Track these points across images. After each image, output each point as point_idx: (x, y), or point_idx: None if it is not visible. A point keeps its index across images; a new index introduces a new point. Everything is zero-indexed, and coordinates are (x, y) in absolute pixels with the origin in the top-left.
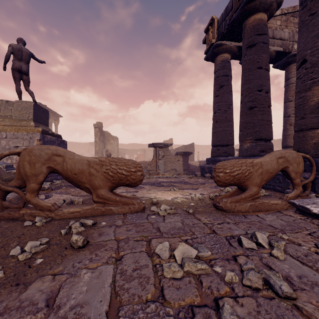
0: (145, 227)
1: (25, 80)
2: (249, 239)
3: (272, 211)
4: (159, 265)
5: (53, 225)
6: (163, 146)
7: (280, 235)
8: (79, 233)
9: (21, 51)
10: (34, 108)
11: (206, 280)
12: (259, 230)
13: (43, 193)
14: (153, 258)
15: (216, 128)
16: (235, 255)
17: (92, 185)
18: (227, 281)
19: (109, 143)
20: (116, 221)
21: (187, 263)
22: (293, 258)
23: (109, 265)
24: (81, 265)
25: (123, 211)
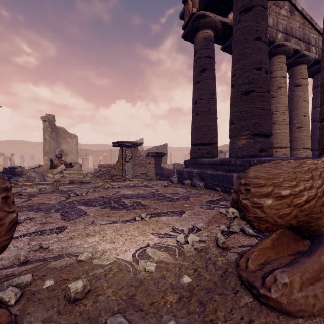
0: None
1: None
2: None
3: None
4: None
5: None
6: (131, 146)
7: None
8: None
9: None
10: None
11: None
12: None
13: None
14: None
15: (197, 122)
16: None
17: None
18: None
19: (66, 141)
20: None
21: None
22: None
23: None
24: None
25: None
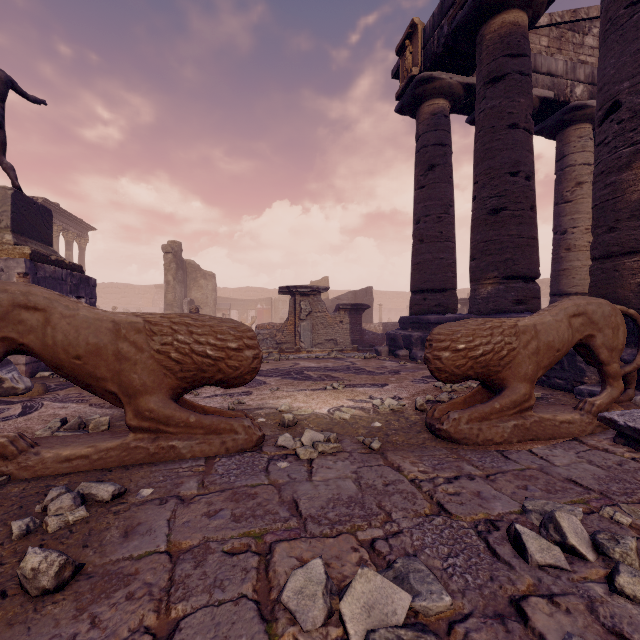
0: (260, 499)
1: None
2: (536, 528)
3: (562, 438)
4: None
5: (3, 499)
6: (309, 293)
7: (608, 512)
8: (66, 528)
9: None
10: (14, 203)
11: None
12: (551, 496)
13: (21, 399)
14: (276, 627)
15: (420, 254)
16: (516, 598)
17: (125, 384)
18: None
19: (197, 285)
20: (184, 481)
21: None
22: None
23: None
24: None
25: (207, 451)
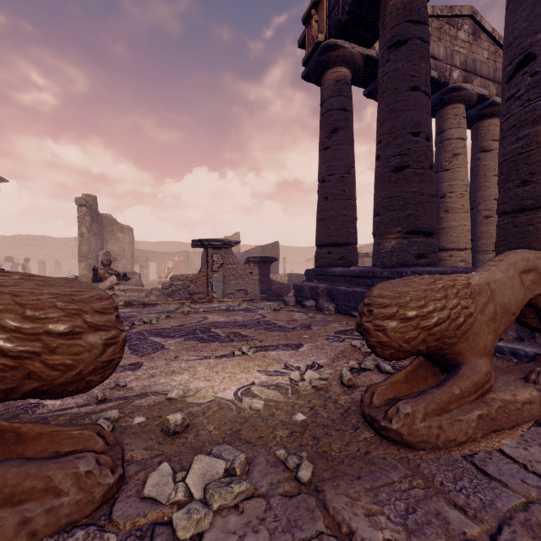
0: None
1: None
2: None
3: (524, 423)
4: None
5: None
6: (221, 246)
7: None
8: None
9: None
10: None
11: None
12: None
13: None
14: None
15: (325, 210)
16: None
17: None
18: None
19: (114, 238)
20: None
21: None
22: None
23: None
24: None
25: None
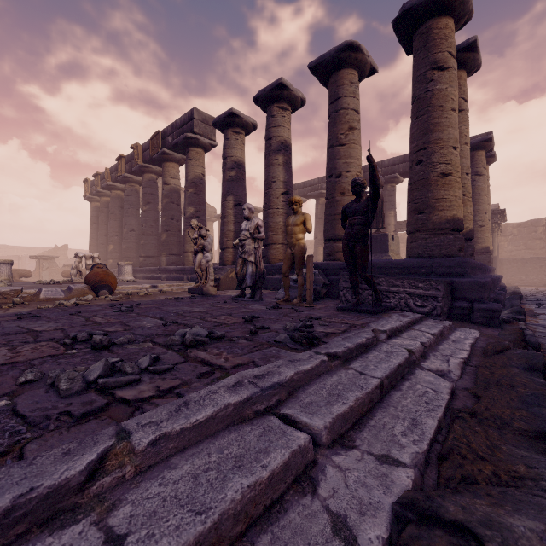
0: None
1: None
2: None
3: None
4: None
5: None
6: (48, 259)
7: None
8: None
9: None
10: None
11: None
12: None
13: None
14: None
15: (91, 250)
16: None
17: (13, 276)
18: None
19: None
20: None
21: None
22: None
23: None
24: None
25: None
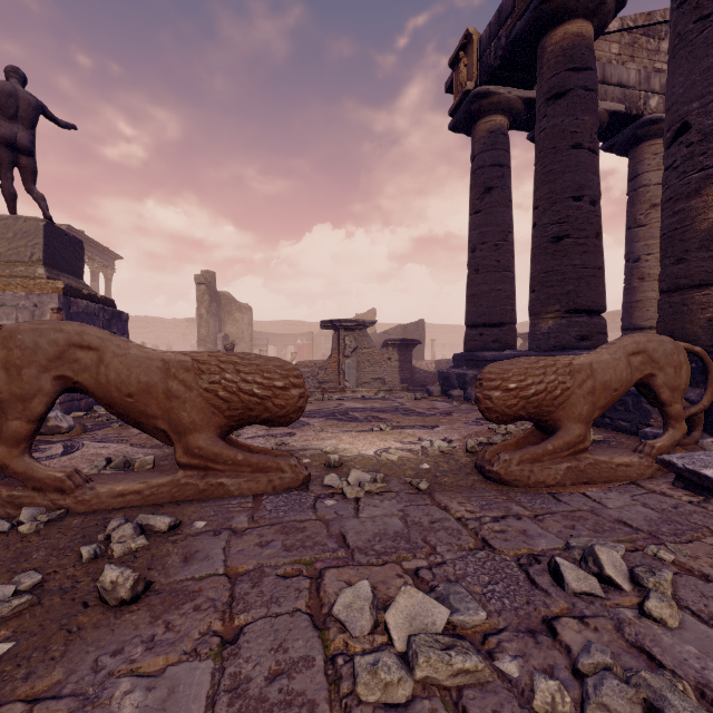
0: (309, 532)
1: (24, 169)
2: (577, 562)
3: (619, 481)
4: (345, 659)
5: (66, 529)
6: (354, 327)
7: (652, 549)
8: (129, 554)
9: (14, 98)
10: (46, 235)
11: (480, 708)
12: (598, 535)
13: (60, 439)
14: (328, 633)
15: (476, 285)
16: (548, 618)
17: (175, 422)
18: (539, 711)
19: (232, 319)
20: (235, 516)
21: (423, 655)
22: (703, 623)
23: (200, 663)
24: (119, 665)
25: (255, 489)
